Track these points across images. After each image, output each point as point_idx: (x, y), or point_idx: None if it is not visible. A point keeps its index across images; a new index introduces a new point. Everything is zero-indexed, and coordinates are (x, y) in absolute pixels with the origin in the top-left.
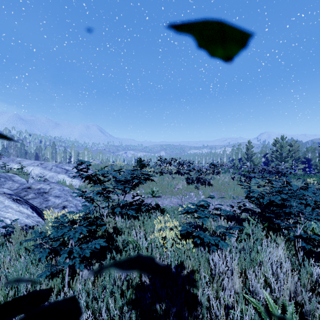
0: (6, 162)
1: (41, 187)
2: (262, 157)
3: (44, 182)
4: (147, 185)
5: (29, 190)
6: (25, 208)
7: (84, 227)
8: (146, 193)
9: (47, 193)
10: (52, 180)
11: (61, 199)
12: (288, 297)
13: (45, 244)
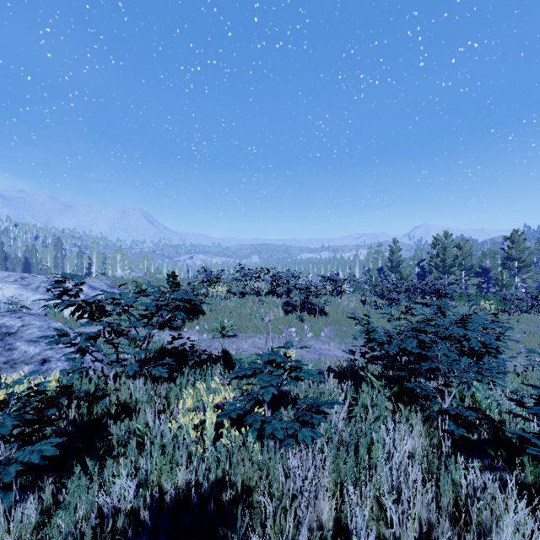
0: None
1: (3, 323)
2: (415, 265)
3: (11, 314)
4: (214, 316)
5: None
6: None
7: (13, 418)
8: (210, 330)
9: (13, 335)
10: (37, 308)
11: (40, 345)
12: (416, 535)
13: None
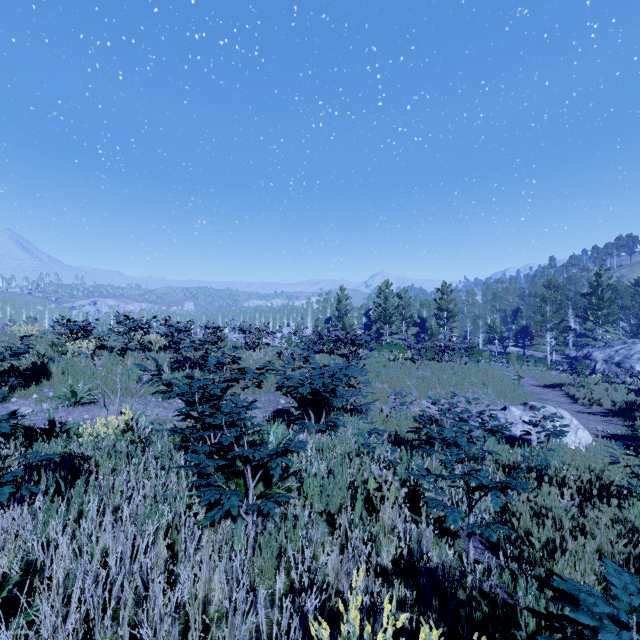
0: None
1: None
2: (362, 315)
3: None
4: (65, 380)
5: None
6: None
7: None
8: (54, 397)
9: None
10: None
11: None
12: (99, 563)
13: None
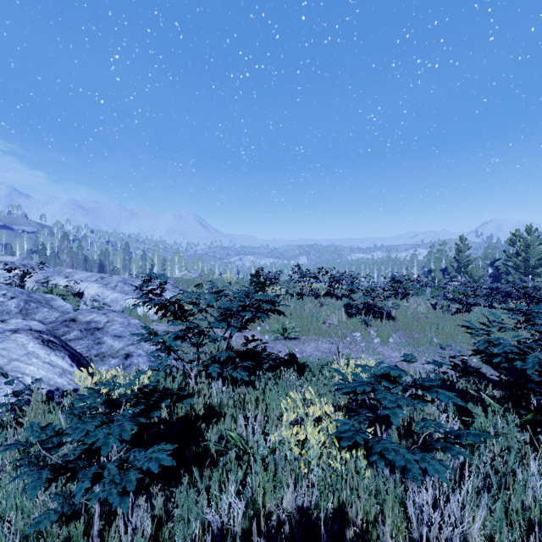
0: (49, 275)
1: (92, 319)
2: (487, 266)
3: (98, 311)
4: (274, 317)
5: (72, 325)
6: (60, 358)
7: (130, 421)
8: (272, 331)
9: (101, 330)
10: (115, 305)
11: (123, 341)
12: None
13: (48, 455)
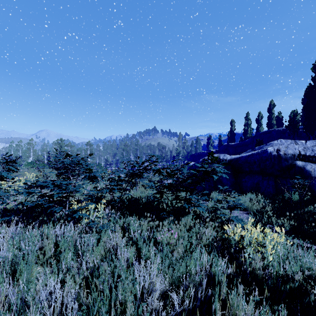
0: None
1: None
2: (44, 154)
3: None
4: None
5: None
6: None
7: None
8: None
9: None
10: None
11: None
12: None
13: None
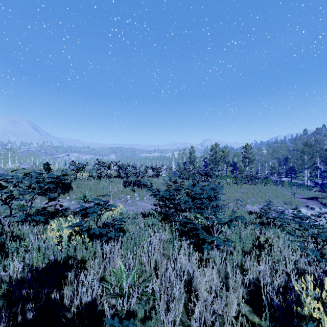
0: None
1: None
2: (202, 161)
3: None
4: (79, 190)
5: None
6: None
7: None
8: (76, 198)
9: None
10: None
11: None
12: (154, 266)
13: None
